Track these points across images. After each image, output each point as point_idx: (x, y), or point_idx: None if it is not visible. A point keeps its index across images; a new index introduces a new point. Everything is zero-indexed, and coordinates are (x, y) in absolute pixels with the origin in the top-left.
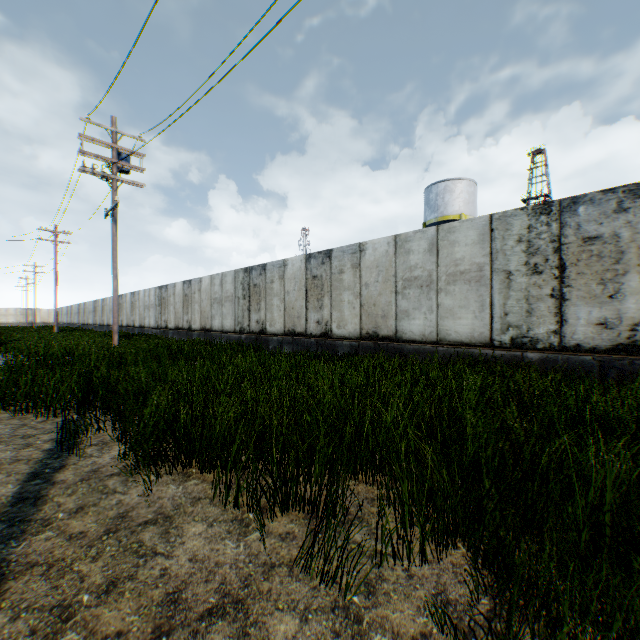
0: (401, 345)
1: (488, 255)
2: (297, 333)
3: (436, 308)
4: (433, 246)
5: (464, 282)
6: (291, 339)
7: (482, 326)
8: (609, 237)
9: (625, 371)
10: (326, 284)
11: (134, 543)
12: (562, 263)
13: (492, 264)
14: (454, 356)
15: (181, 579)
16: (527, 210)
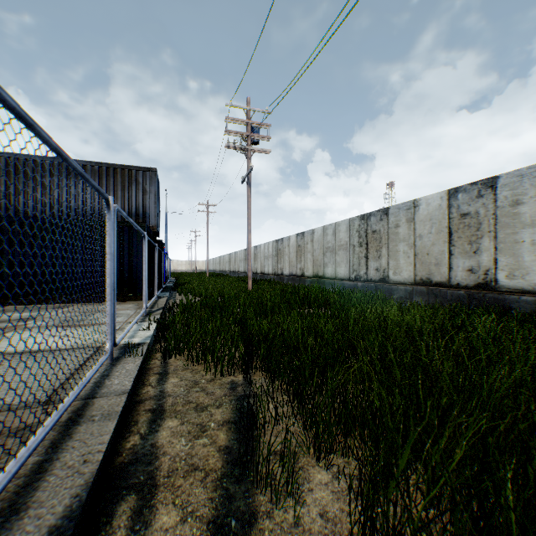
0: None
1: None
2: (434, 283)
3: None
4: None
5: None
6: (425, 289)
7: None
8: None
9: None
10: (485, 222)
11: None
12: None
13: None
14: None
15: None
16: None
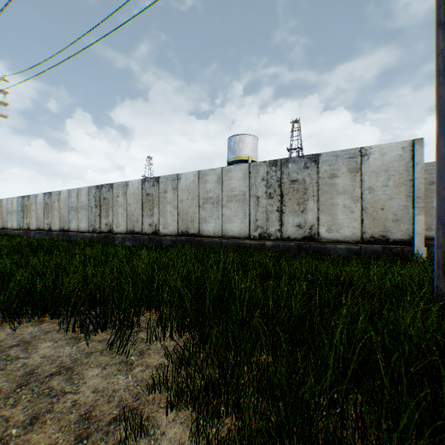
0: (202, 239)
1: (248, 186)
2: (136, 232)
3: (221, 216)
4: (220, 179)
5: (236, 201)
6: (131, 236)
7: (245, 227)
8: (302, 181)
9: (308, 250)
10: (156, 199)
11: (4, 356)
12: (282, 193)
13: (250, 192)
14: (231, 245)
15: (35, 365)
16: (266, 163)
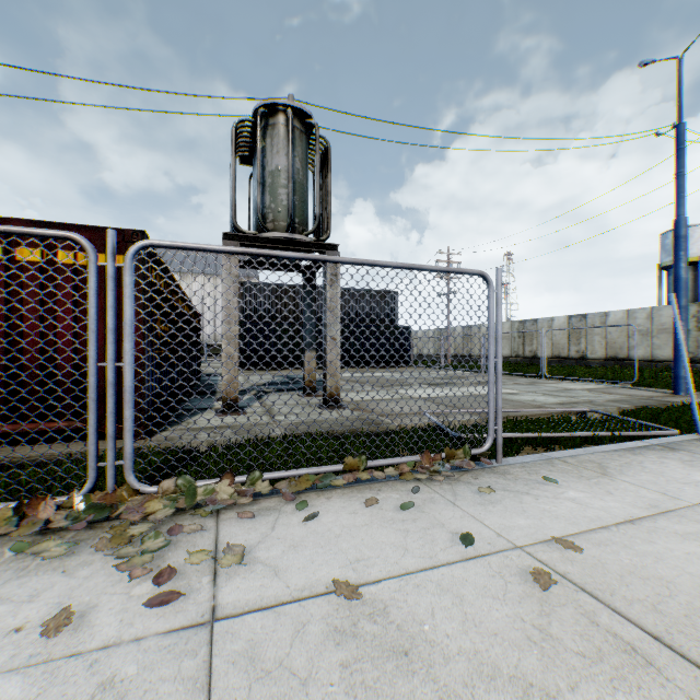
0: (630, 362)
1: None
2: (561, 357)
3: (650, 345)
4: (648, 316)
5: (665, 333)
6: (557, 361)
7: None
8: None
9: None
10: (582, 332)
11: None
12: None
13: None
14: (659, 367)
15: None
16: (695, 304)
